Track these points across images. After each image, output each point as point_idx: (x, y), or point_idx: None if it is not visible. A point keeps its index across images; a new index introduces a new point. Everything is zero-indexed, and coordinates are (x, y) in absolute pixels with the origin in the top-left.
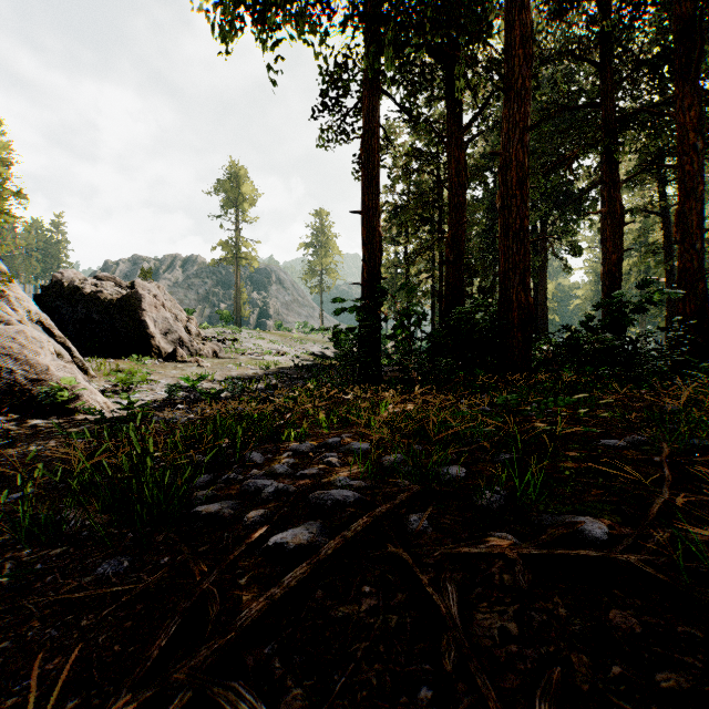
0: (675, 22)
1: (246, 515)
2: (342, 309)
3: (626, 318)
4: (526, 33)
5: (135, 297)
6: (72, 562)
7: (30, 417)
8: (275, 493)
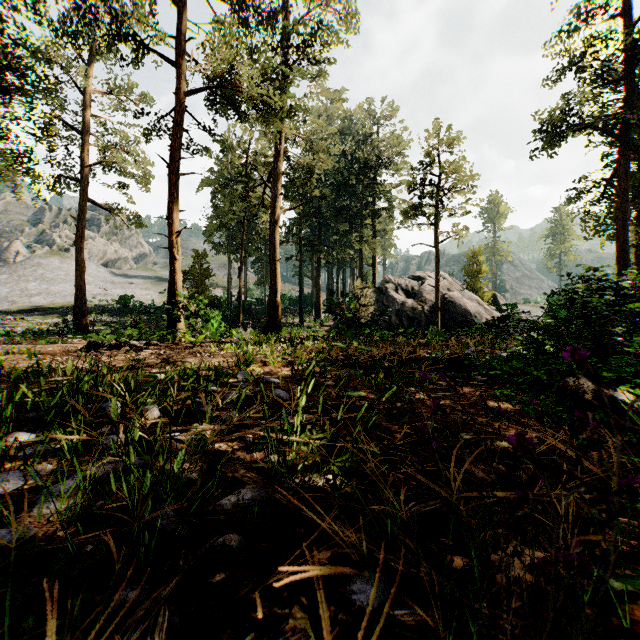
0: None
1: None
2: None
3: None
4: None
5: (494, 296)
6: None
7: None
8: None
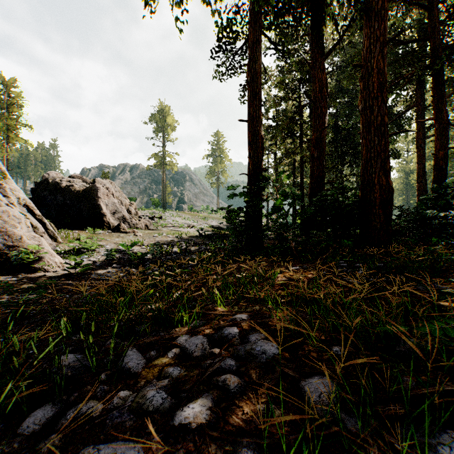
0: None
1: None
2: (233, 193)
3: None
4: None
5: (94, 189)
6: None
7: (4, 273)
8: None
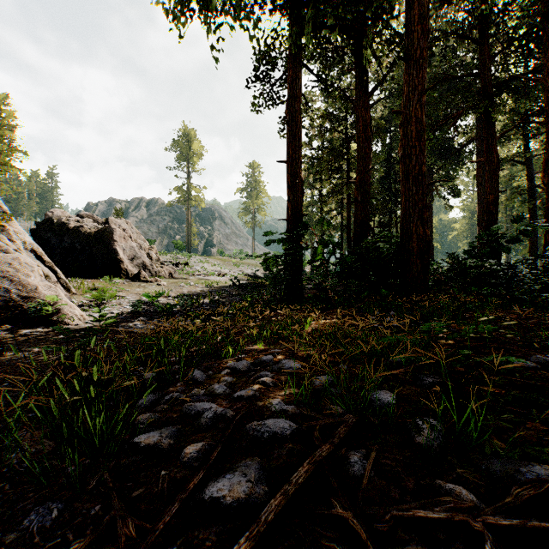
0: (542, 5)
1: (184, 450)
2: (271, 240)
3: (505, 247)
4: (424, 12)
5: (108, 230)
6: (3, 505)
7: (21, 327)
8: (213, 419)
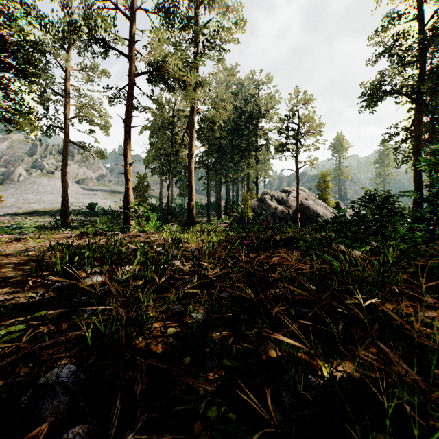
0: None
1: None
2: None
3: None
4: None
5: (338, 203)
6: None
7: None
8: None
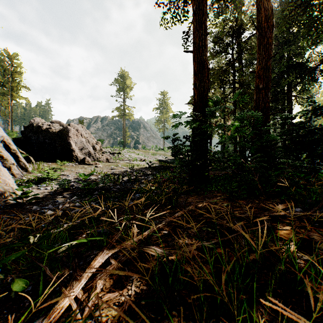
0: None
1: None
2: (179, 123)
3: None
4: None
5: (66, 130)
6: None
7: None
8: None
